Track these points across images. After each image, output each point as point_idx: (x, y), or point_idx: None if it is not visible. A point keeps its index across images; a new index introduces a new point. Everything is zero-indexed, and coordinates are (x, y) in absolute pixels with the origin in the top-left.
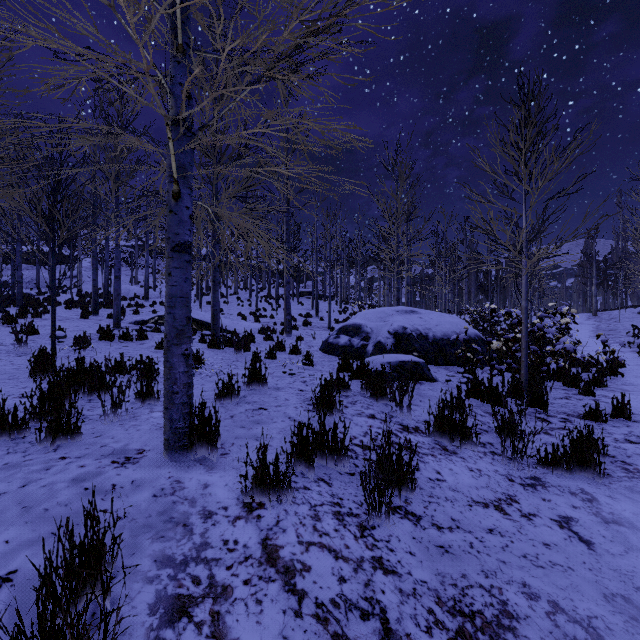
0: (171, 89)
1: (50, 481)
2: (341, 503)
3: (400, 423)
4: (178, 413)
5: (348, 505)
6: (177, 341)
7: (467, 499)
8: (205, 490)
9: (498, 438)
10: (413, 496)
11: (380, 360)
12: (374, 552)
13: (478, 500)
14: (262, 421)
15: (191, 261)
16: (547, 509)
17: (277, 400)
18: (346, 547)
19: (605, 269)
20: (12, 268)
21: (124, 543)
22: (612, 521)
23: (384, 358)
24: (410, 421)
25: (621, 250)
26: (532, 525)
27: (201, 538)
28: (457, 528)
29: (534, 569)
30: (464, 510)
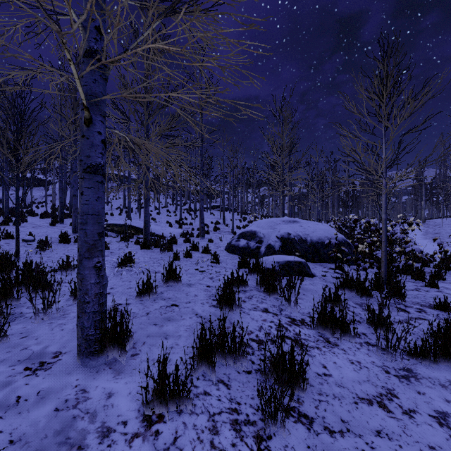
0: (83, 23)
1: None
2: (239, 409)
3: (289, 316)
4: (89, 321)
5: (245, 411)
6: (89, 255)
7: (352, 395)
8: (108, 400)
9: (370, 328)
10: (304, 394)
11: (271, 260)
12: None
13: (362, 396)
14: (173, 318)
15: (104, 182)
16: (424, 403)
17: (188, 296)
18: None
19: (431, 189)
20: (3, 189)
21: None
22: None
23: (274, 258)
24: (297, 314)
25: (442, 176)
26: (414, 424)
27: None
28: (347, 431)
29: None
30: (351, 409)
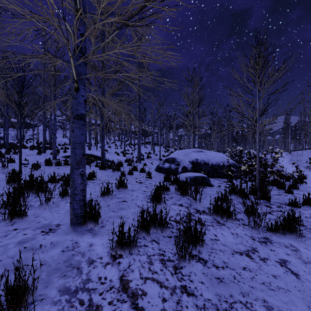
0: (73, 32)
1: (6, 243)
2: (164, 254)
3: (195, 208)
4: (77, 205)
5: (168, 255)
6: (77, 167)
7: (231, 250)
8: (90, 247)
9: (245, 216)
10: (202, 249)
11: (185, 175)
12: (182, 282)
13: (237, 251)
14: (124, 208)
15: (85, 124)
16: (273, 255)
17: (132, 196)
18: (166, 280)
19: (295, 130)
20: (4, 130)
21: (42, 280)
22: (308, 262)
23: (187, 174)
24: (200, 207)
25: (303, 121)
26: (266, 265)
27: (86, 276)
28: (226, 267)
29: (269, 291)
30: (230, 256)
